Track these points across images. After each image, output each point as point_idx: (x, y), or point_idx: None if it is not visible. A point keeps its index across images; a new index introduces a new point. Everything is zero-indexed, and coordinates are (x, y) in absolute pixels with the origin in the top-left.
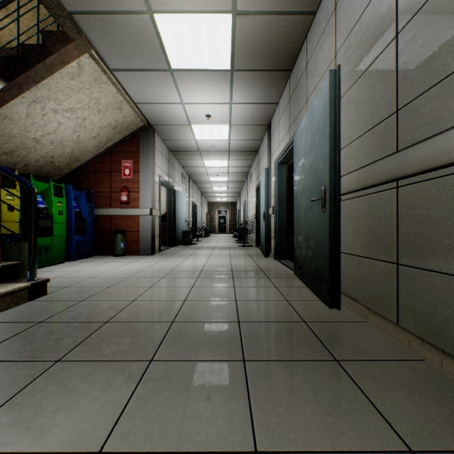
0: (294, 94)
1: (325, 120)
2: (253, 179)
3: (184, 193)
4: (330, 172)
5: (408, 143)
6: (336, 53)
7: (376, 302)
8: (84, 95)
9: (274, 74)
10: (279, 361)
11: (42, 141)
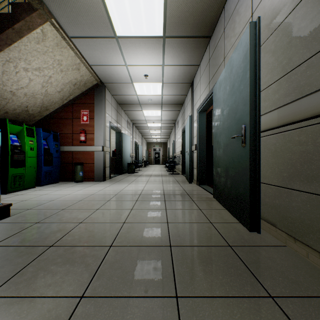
0: (212, 55)
1: (245, 67)
2: (179, 125)
3: (128, 135)
4: (250, 111)
5: None
6: (253, 12)
7: (296, 229)
8: (49, 57)
9: (197, 40)
10: (212, 298)
11: (17, 94)
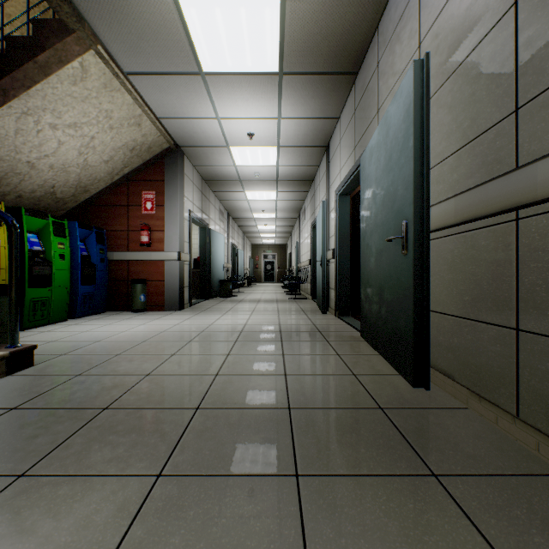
0: (360, 104)
1: (407, 130)
2: (307, 216)
3: (221, 233)
4: (414, 200)
5: (536, 155)
6: (420, 42)
7: (482, 382)
8: (91, 106)
9: (334, 78)
10: (349, 476)
11: (38, 165)
